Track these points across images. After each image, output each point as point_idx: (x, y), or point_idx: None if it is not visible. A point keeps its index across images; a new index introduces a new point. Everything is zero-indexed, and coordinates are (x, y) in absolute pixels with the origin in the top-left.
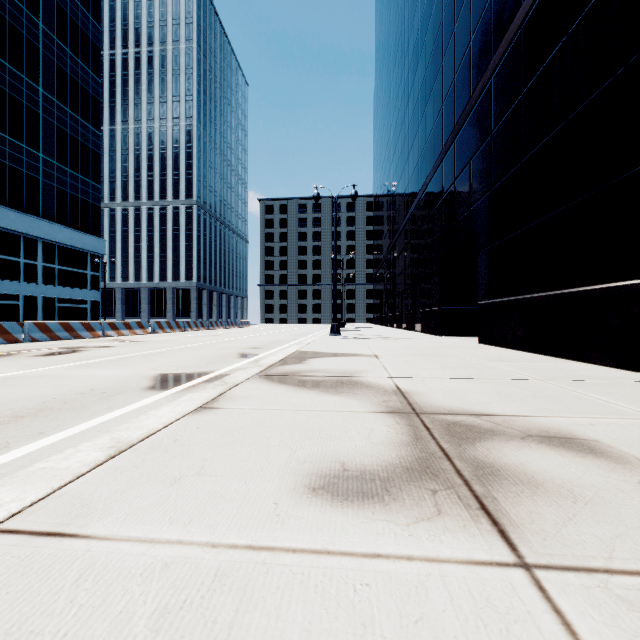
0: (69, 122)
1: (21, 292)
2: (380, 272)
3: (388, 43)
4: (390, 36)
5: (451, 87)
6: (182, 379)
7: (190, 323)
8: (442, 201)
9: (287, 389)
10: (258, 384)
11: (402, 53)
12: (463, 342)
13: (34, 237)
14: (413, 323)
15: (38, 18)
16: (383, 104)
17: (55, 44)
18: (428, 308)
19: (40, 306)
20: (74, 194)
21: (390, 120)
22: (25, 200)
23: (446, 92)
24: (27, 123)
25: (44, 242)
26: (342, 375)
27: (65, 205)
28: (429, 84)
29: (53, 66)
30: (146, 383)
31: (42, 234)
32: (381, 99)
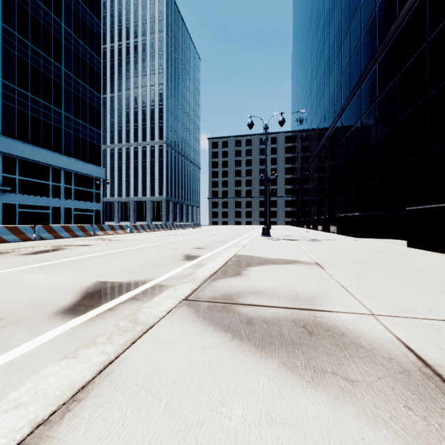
0: (81, 89)
1: (50, 204)
2: (297, 187)
3: (304, 10)
4: (306, 4)
5: (371, 17)
6: (110, 293)
7: (158, 225)
8: (361, 121)
9: (221, 349)
10: (180, 327)
11: (318, 12)
12: (389, 245)
13: (59, 167)
14: (328, 226)
15: (61, 21)
16: (300, 59)
17: (72, 37)
18: (345, 214)
19: (62, 214)
20: (84, 138)
21: (306, 69)
22: (53, 143)
23: (365, 24)
24: (54, 91)
25: (65, 171)
26: (298, 305)
27: (78, 145)
28: (346, 25)
29: (71, 52)
30: (66, 300)
31: (64, 165)
32: (298, 56)
